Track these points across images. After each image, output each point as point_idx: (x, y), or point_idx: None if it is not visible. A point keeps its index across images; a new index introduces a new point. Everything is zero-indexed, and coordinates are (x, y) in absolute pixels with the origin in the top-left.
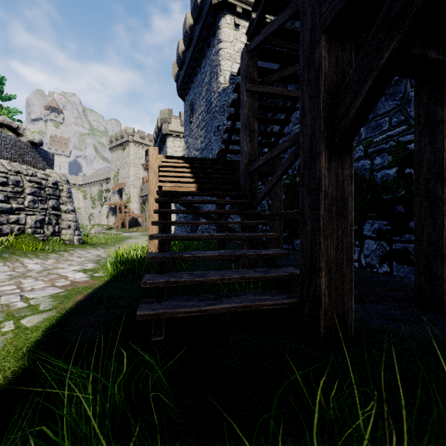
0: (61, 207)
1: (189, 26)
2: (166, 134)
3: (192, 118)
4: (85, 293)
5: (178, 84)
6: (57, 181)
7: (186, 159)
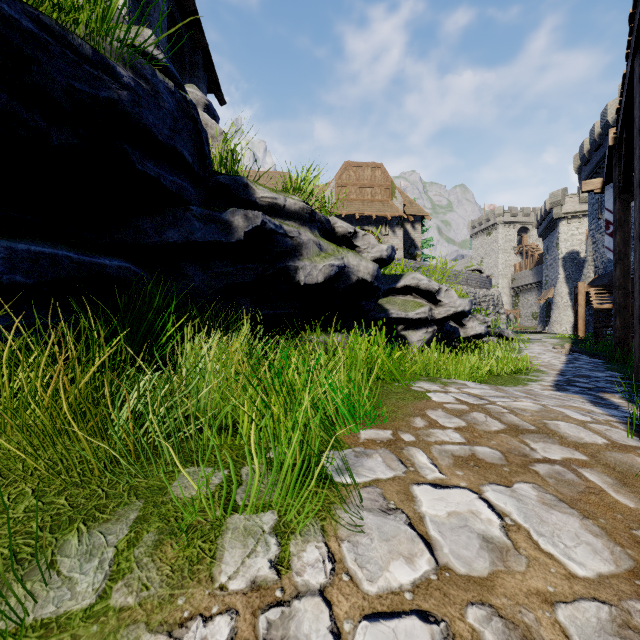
0: (499, 311)
1: (598, 134)
2: (557, 218)
3: (601, 214)
4: (570, 341)
5: (581, 177)
6: (497, 295)
7: (603, 286)
